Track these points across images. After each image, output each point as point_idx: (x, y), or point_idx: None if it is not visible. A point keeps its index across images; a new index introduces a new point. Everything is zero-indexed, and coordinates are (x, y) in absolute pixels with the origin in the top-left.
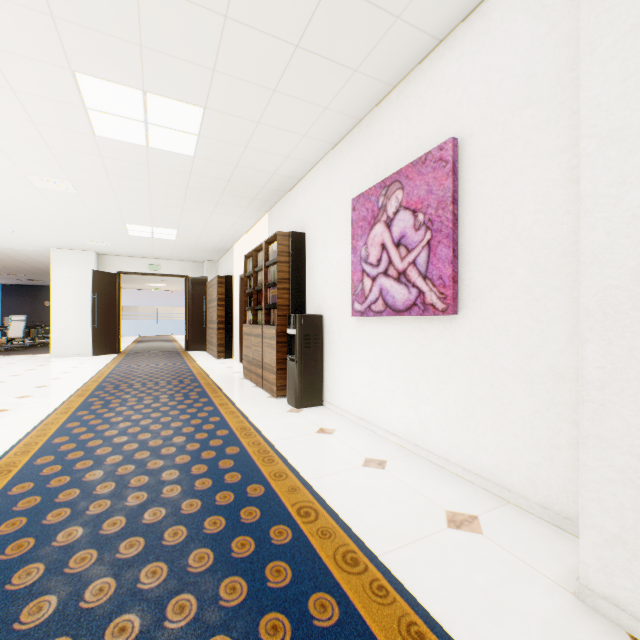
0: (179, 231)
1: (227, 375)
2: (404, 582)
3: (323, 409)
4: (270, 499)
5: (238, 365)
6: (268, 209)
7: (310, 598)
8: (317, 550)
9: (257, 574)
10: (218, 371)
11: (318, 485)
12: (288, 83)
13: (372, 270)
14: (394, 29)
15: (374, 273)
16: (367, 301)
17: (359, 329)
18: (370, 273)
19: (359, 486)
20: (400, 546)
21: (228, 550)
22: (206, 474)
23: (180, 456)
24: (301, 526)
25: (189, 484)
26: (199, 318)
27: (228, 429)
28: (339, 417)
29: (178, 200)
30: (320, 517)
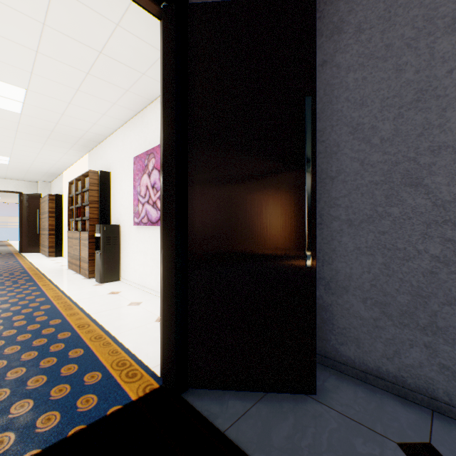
0: (12, 158)
1: (54, 268)
2: (121, 340)
3: (119, 282)
4: (64, 324)
5: (66, 261)
6: (88, 151)
7: (71, 351)
8: (83, 337)
9: (45, 349)
10: (47, 265)
11: (96, 315)
12: (86, 88)
13: (143, 200)
14: (143, 78)
15: (143, 201)
16: (140, 217)
17: (138, 233)
18: (142, 201)
19: (120, 313)
20: (127, 330)
21: (31, 344)
22: (23, 319)
23: (5, 313)
24: (78, 331)
25: (10, 324)
26: (33, 226)
27: (46, 297)
28: (127, 285)
29: (9, 138)
30: (90, 326)
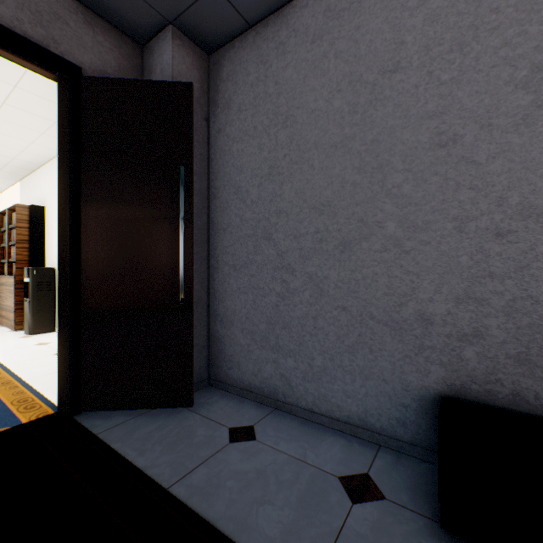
0: None
1: None
2: (32, 384)
3: (54, 333)
4: None
5: None
6: (19, 179)
7: None
8: None
9: None
10: None
11: (12, 365)
12: (5, 116)
13: None
14: None
15: None
16: None
17: None
18: None
19: (41, 362)
20: (43, 376)
21: None
22: None
23: None
24: None
25: None
26: None
27: None
28: None
29: None
30: (1, 374)
